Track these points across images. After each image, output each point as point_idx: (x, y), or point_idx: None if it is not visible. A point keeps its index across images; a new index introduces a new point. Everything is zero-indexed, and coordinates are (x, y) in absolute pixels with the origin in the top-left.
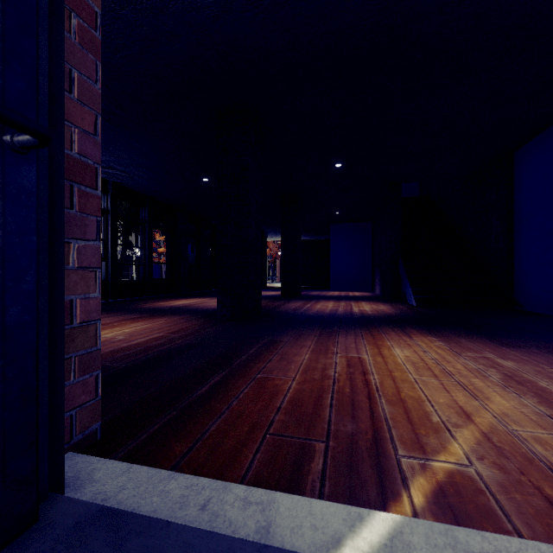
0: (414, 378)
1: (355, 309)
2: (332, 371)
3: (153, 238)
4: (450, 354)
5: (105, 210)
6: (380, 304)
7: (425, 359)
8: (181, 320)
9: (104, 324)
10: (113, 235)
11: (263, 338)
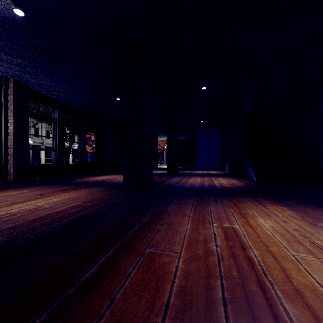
0: (293, 255)
1: (216, 183)
2: (213, 245)
3: (90, 138)
4: (307, 224)
5: (54, 119)
6: (231, 179)
7: (289, 229)
8: (97, 191)
9: (43, 194)
10: (60, 135)
11: (154, 207)
